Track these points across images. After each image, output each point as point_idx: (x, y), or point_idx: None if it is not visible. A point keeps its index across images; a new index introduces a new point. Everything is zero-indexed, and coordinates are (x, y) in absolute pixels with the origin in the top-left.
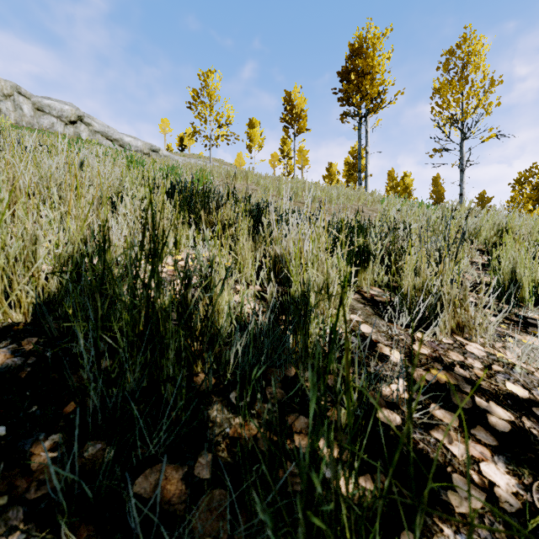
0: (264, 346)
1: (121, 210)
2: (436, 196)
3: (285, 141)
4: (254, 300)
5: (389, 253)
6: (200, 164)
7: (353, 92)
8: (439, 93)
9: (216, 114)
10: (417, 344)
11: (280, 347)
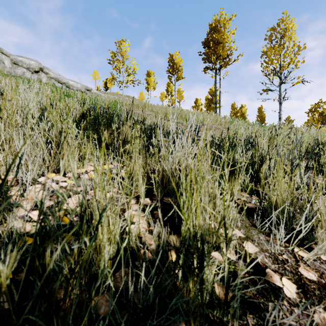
0: (149, 319)
1: (27, 132)
2: (260, 119)
3: (169, 85)
4: (139, 241)
5: (251, 164)
6: (115, 98)
7: (211, 54)
8: (265, 54)
9: (126, 67)
10: (301, 265)
11: (169, 302)
